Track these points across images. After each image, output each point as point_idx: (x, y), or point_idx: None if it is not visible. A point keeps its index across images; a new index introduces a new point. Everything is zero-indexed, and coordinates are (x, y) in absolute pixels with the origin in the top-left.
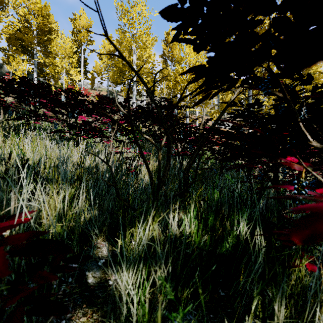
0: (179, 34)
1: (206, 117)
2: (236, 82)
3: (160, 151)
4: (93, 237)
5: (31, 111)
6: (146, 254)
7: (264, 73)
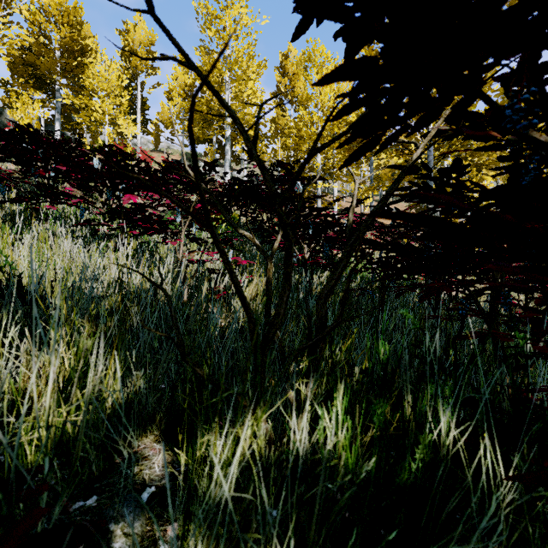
0: (309, 21)
1: (350, 198)
2: (440, 110)
3: (270, 260)
4: (125, 451)
5: (40, 186)
6: (239, 487)
7: None
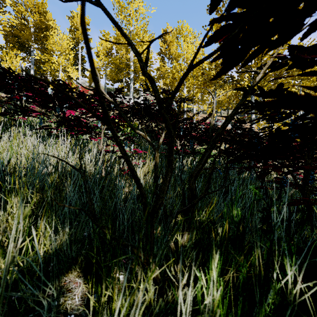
0: None
1: (202, 114)
2: (300, 26)
3: (157, 151)
4: (45, 299)
5: (16, 105)
6: None
7: None
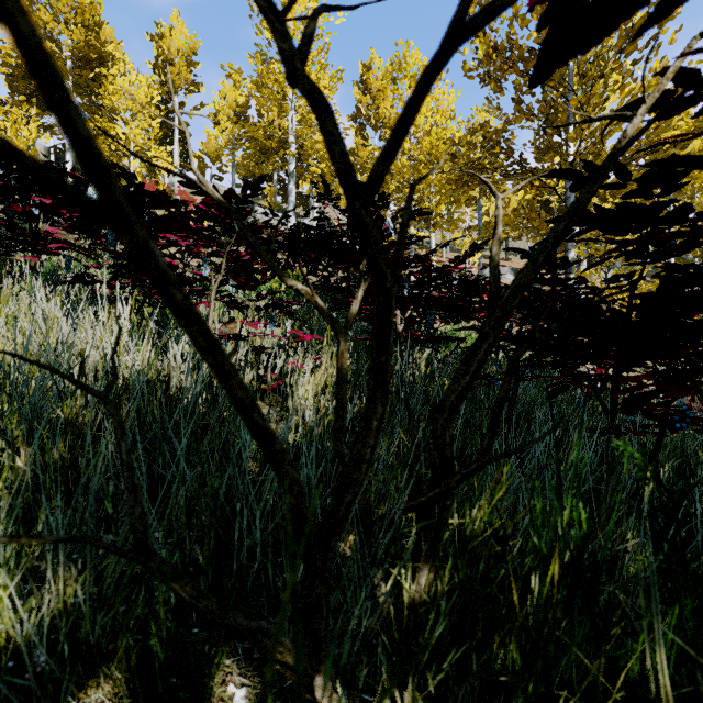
0: None
1: (451, 254)
2: None
3: (344, 335)
4: None
5: (13, 227)
6: None
7: (585, 153)
